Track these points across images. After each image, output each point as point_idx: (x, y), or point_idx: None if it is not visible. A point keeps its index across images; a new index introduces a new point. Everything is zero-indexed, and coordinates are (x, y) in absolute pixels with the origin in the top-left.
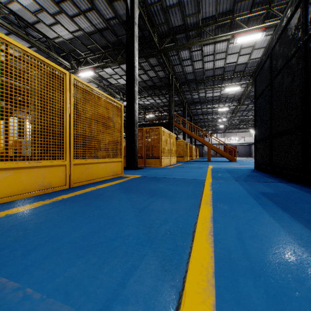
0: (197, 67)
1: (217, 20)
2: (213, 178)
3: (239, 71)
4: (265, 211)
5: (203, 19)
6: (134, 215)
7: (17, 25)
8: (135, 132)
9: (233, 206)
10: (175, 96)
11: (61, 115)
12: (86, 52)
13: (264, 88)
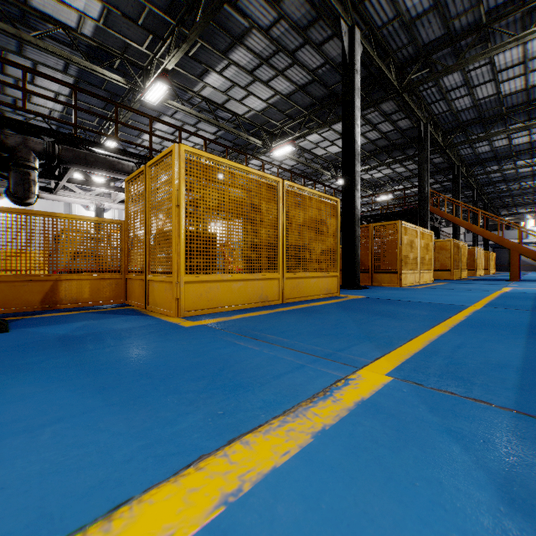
0: (483, 95)
1: (526, 0)
2: (487, 305)
3: None
4: (525, 337)
5: (489, 12)
6: (355, 326)
7: (207, 111)
8: (356, 234)
9: (481, 330)
10: (435, 156)
11: (276, 227)
12: (282, 121)
13: None
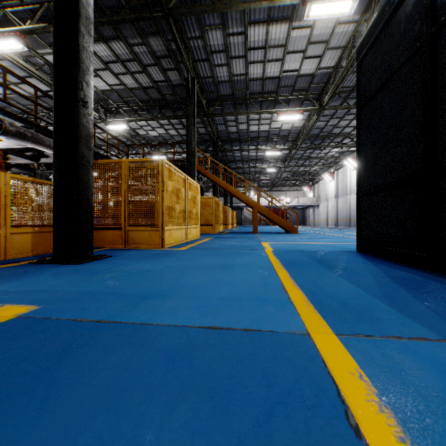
0: (237, 72)
1: None
2: (322, 310)
3: (301, 89)
4: None
5: None
6: None
7: None
8: (81, 160)
9: None
10: (200, 125)
11: None
12: None
13: (399, 64)
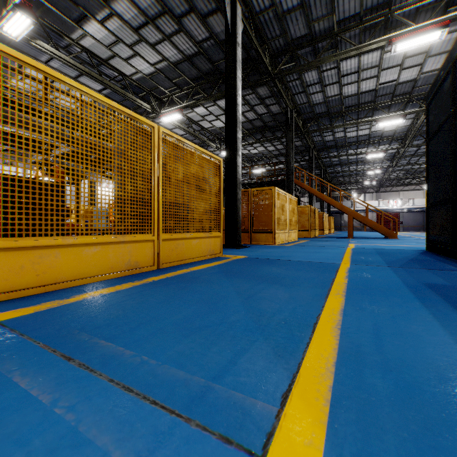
0: (331, 94)
1: (364, 19)
2: (352, 261)
3: (403, 94)
4: (424, 307)
5: (340, 22)
6: (240, 303)
7: (89, 64)
8: (237, 196)
9: (376, 298)
10: (296, 139)
11: (149, 179)
12: (171, 89)
13: (442, 121)
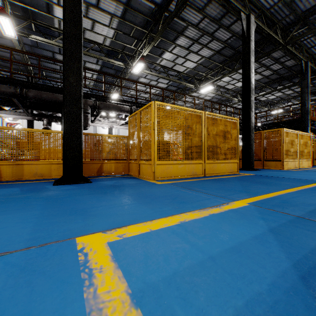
0: None
1: None
2: None
3: None
4: None
5: None
6: (241, 187)
7: (163, 72)
8: (251, 138)
9: None
10: None
11: (200, 136)
12: (206, 72)
13: None
